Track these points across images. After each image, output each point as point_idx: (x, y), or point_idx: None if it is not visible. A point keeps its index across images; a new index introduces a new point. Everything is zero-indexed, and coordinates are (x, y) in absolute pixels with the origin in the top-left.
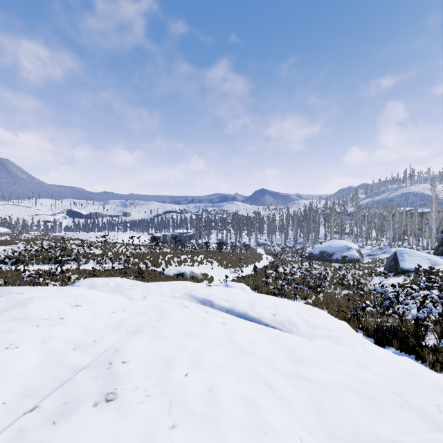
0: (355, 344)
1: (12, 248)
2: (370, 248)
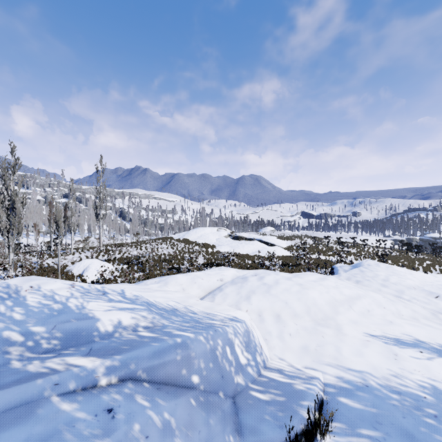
0: None
1: (294, 242)
2: None
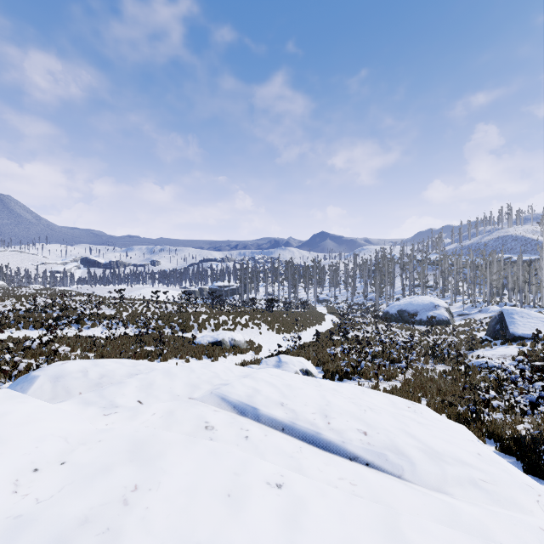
0: (523, 499)
1: None
2: (461, 305)
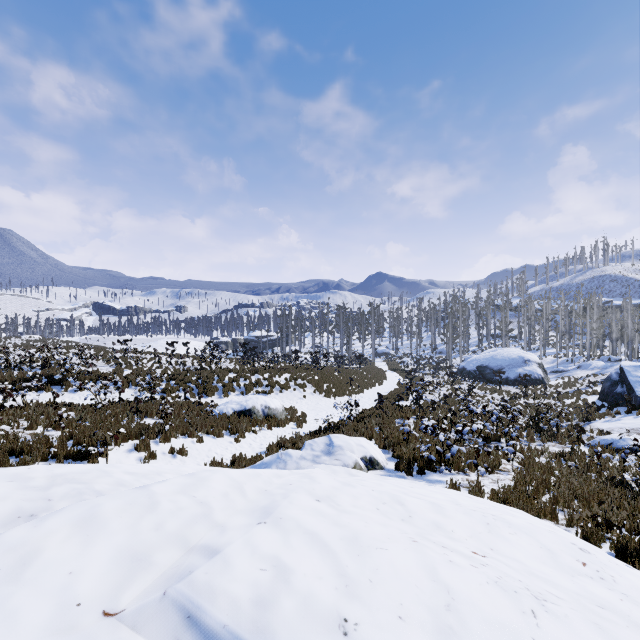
0: None
1: None
2: (552, 360)
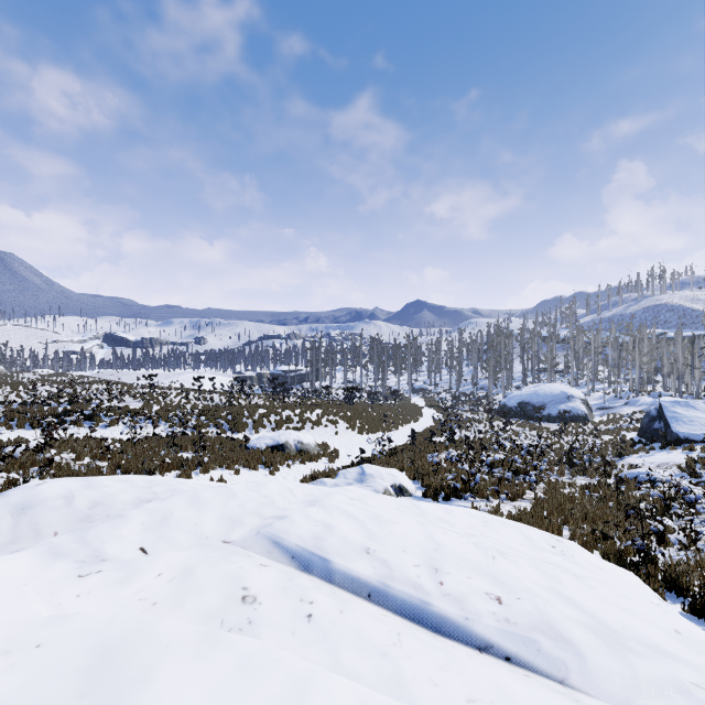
0: None
1: None
2: (600, 396)
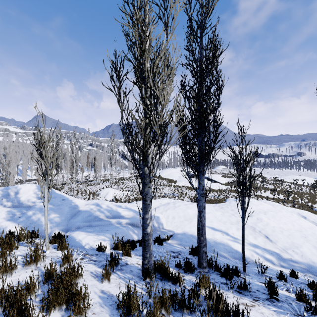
0: None
1: (232, 179)
2: None
